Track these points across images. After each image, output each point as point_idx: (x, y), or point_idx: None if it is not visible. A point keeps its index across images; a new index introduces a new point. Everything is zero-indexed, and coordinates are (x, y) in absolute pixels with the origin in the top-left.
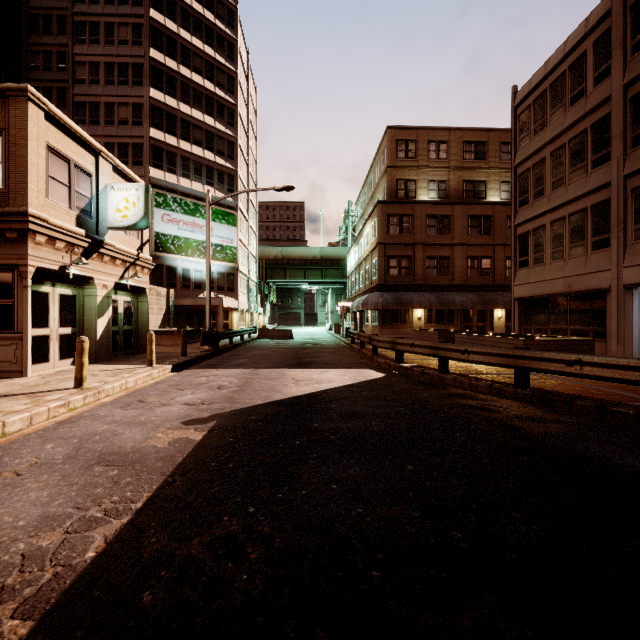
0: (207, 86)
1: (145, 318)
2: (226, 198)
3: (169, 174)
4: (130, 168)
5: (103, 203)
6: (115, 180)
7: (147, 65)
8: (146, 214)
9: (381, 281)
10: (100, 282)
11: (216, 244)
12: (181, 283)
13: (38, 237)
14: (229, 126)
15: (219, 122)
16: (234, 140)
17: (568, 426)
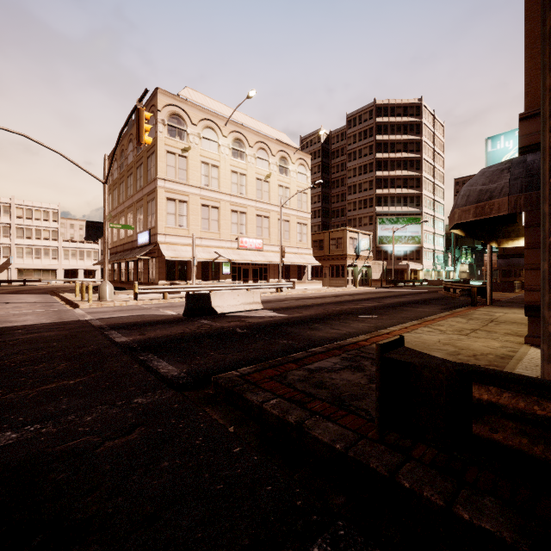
0: (403, 156)
1: (371, 275)
2: (415, 210)
3: (384, 207)
4: (368, 209)
5: (359, 244)
6: (362, 236)
7: (374, 162)
8: (370, 246)
9: (500, 253)
10: (359, 265)
11: (408, 236)
12: (390, 258)
13: (348, 258)
14: (416, 170)
15: (410, 171)
16: (420, 176)
17: (432, 294)
